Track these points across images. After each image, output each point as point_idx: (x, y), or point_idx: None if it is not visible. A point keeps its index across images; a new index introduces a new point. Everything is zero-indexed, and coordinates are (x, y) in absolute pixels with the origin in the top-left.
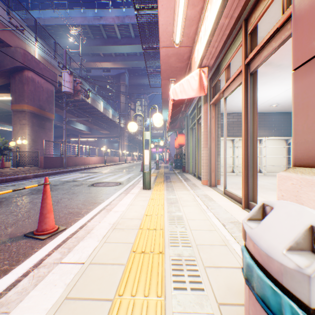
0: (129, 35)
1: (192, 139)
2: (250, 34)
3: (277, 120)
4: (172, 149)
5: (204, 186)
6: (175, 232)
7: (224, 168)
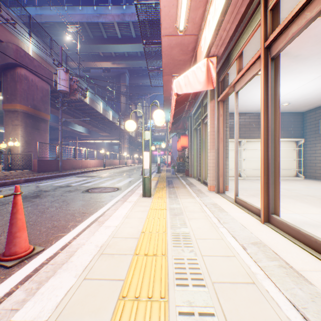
0: (129, 34)
1: (196, 141)
2: (271, 10)
3: (287, 121)
4: (174, 152)
5: (211, 192)
6: (182, 259)
7: (235, 173)
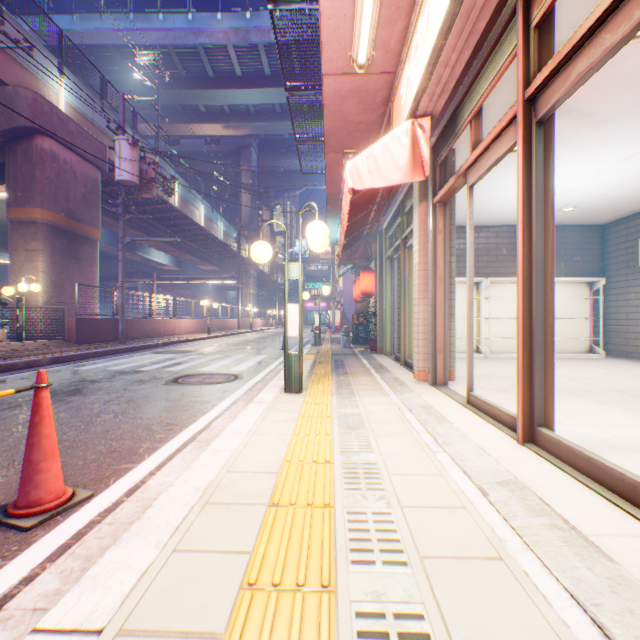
0: (258, 68)
1: (390, 282)
2: (537, 27)
3: (571, 242)
4: (347, 304)
5: (421, 384)
6: (362, 513)
7: (467, 345)
